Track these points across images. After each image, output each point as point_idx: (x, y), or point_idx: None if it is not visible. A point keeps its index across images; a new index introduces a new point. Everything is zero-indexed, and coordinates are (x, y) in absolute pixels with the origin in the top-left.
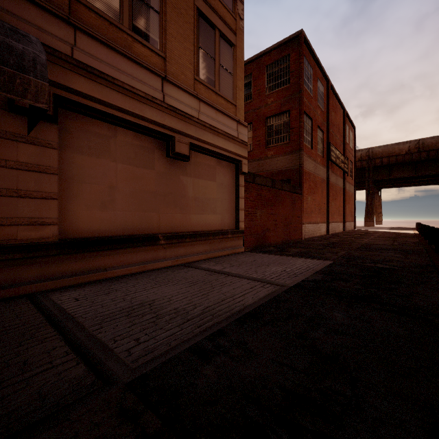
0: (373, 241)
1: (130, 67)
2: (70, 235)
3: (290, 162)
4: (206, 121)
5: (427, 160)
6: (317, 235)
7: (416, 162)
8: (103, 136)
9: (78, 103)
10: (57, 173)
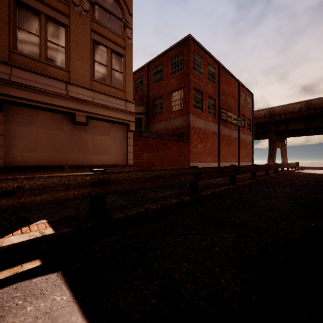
0: None
1: (45, 80)
2: (11, 164)
3: (184, 122)
4: (99, 102)
5: (315, 115)
6: None
7: (307, 117)
8: (30, 116)
9: (13, 101)
10: (2, 135)
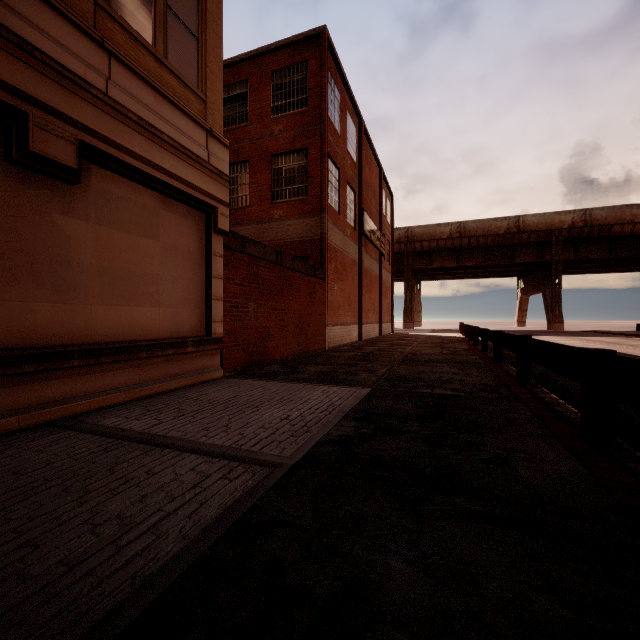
0: (418, 348)
1: None
2: None
3: (308, 230)
4: (130, 106)
5: (468, 248)
6: (347, 342)
7: (458, 250)
8: None
9: None
10: None
